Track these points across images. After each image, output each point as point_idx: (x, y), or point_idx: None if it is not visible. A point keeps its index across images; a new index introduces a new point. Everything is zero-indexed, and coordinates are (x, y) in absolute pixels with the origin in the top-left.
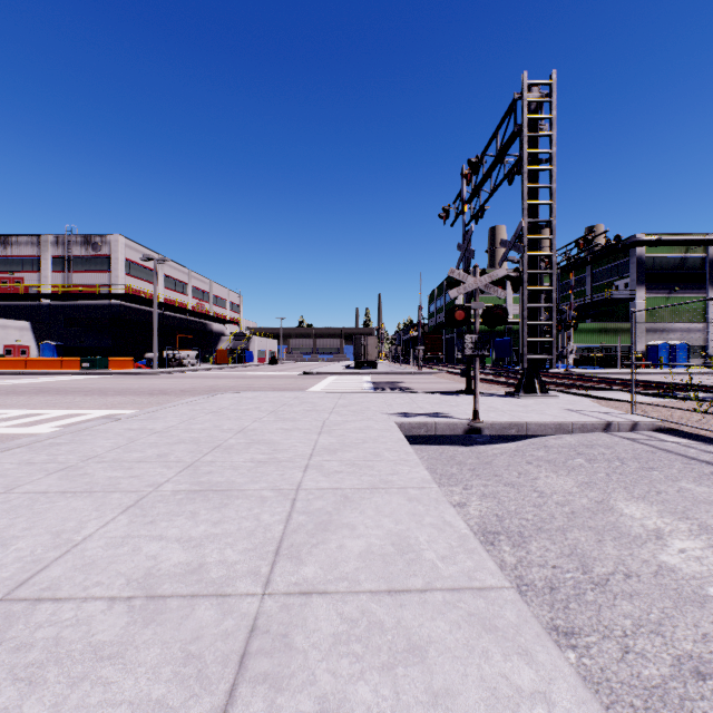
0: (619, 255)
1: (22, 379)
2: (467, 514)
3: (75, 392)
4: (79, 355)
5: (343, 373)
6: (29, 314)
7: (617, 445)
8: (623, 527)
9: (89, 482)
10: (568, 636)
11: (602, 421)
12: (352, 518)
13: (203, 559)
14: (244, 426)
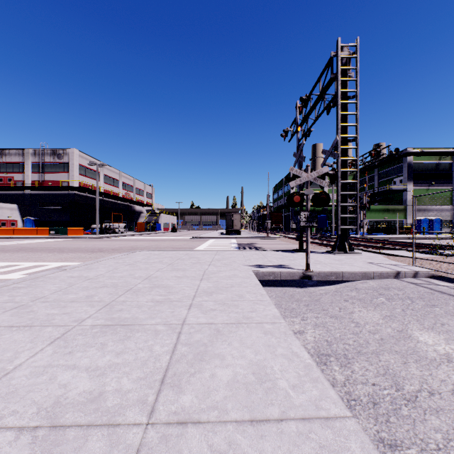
0: (396, 162)
1: (11, 241)
2: (305, 339)
3: (42, 250)
4: (49, 226)
5: (218, 238)
6: (17, 200)
7: (406, 287)
8: (421, 351)
9: (32, 318)
10: (393, 448)
11: (393, 271)
12: (222, 349)
13: (103, 388)
14: (150, 274)
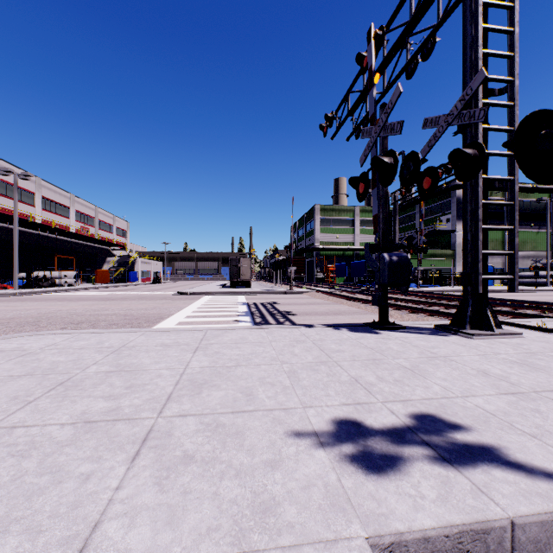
0: (443, 196)
1: None
2: None
3: None
4: None
5: (218, 293)
6: None
7: None
8: None
9: None
10: None
11: None
12: None
13: None
14: None
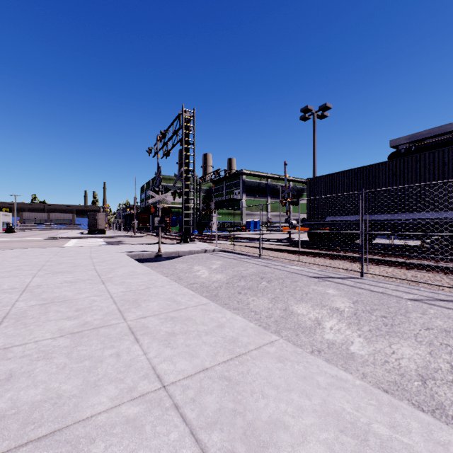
0: (237, 178)
1: None
2: None
3: None
4: None
5: (82, 237)
6: None
7: (205, 255)
8: (192, 271)
9: None
10: None
11: (204, 249)
12: (117, 270)
13: (78, 278)
14: (47, 260)
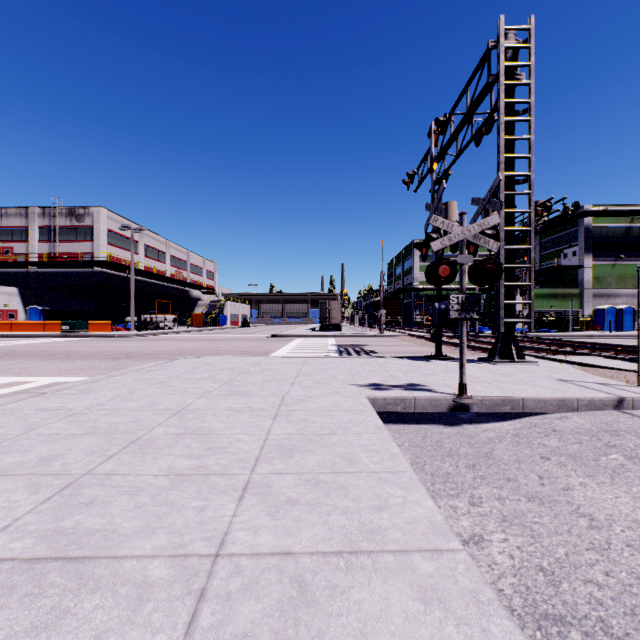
0: (568, 225)
1: (1, 341)
2: (492, 563)
3: (39, 356)
4: (64, 319)
5: (309, 336)
6: (18, 281)
7: None
8: None
9: None
10: None
11: (613, 397)
12: None
13: None
14: (185, 404)
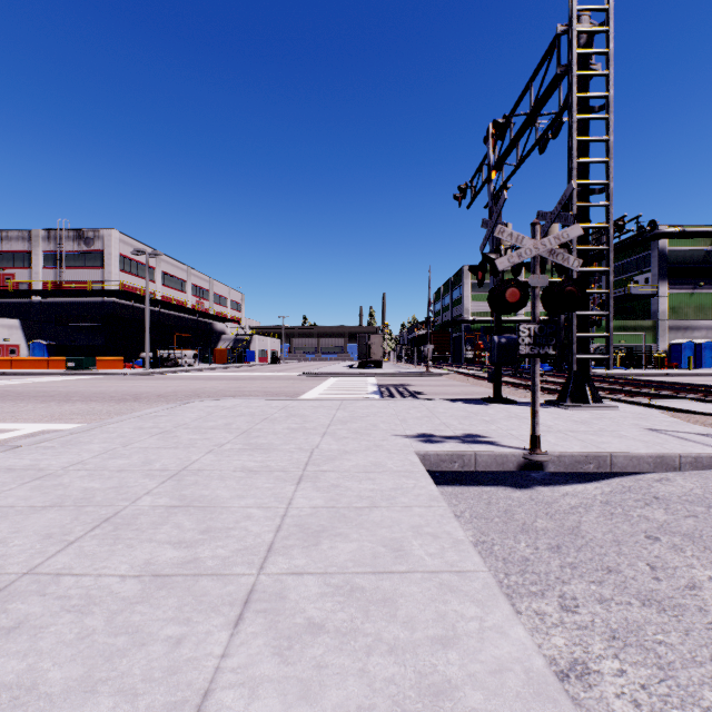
0: (639, 249)
1: None
2: None
3: (34, 397)
4: (71, 355)
5: (346, 374)
6: (20, 312)
7: None
8: None
9: None
10: None
11: None
12: None
13: None
14: (188, 462)
